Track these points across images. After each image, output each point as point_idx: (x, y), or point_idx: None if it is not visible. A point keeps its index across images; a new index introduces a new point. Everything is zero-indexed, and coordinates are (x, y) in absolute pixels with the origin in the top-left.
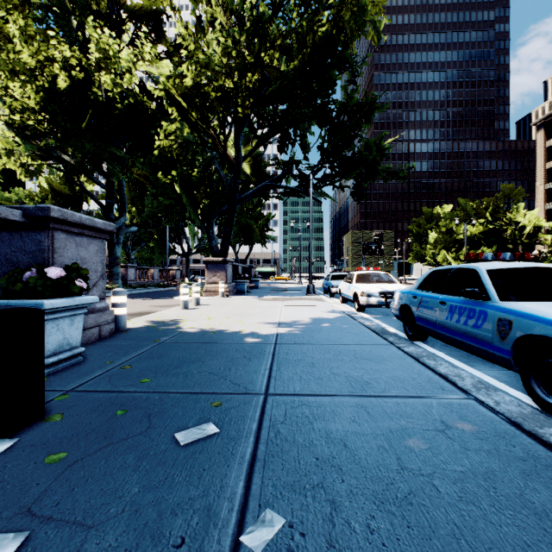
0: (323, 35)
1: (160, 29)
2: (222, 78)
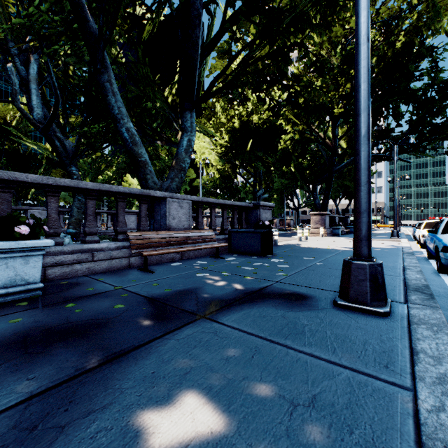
0: (402, 44)
1: (282, 72)
2: (321, 98)
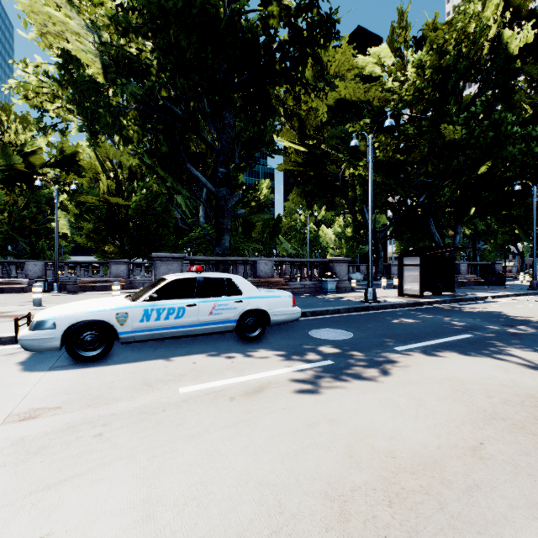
0: None
1: None
2: None
